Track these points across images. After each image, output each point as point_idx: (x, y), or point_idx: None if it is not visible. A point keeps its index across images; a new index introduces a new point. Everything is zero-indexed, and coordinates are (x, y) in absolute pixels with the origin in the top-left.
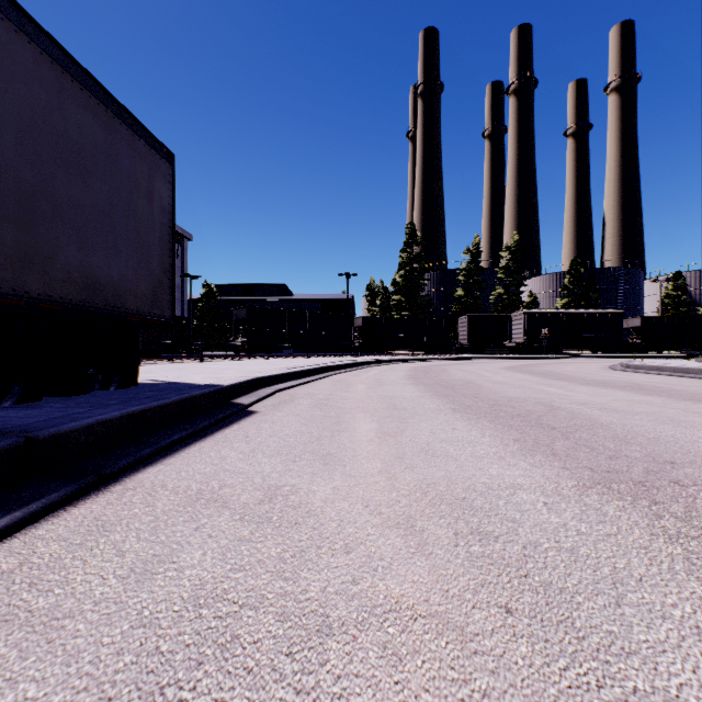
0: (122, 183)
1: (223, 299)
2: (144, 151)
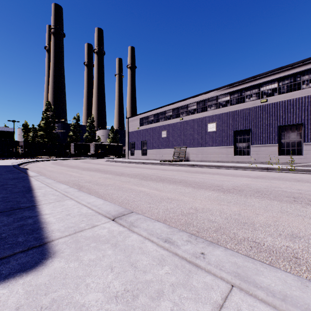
0: None
1: None
2: None
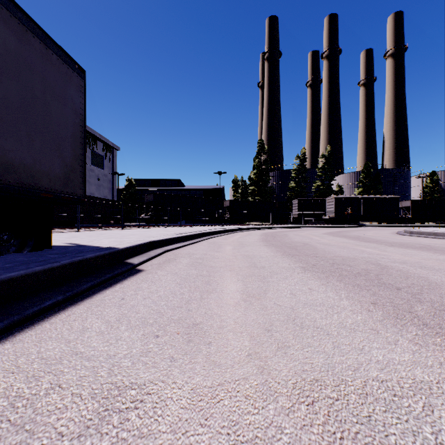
0: (35, 85)
1: (139, 189)
2: (57, 63)
